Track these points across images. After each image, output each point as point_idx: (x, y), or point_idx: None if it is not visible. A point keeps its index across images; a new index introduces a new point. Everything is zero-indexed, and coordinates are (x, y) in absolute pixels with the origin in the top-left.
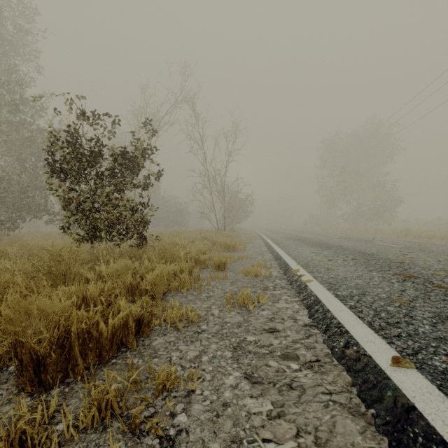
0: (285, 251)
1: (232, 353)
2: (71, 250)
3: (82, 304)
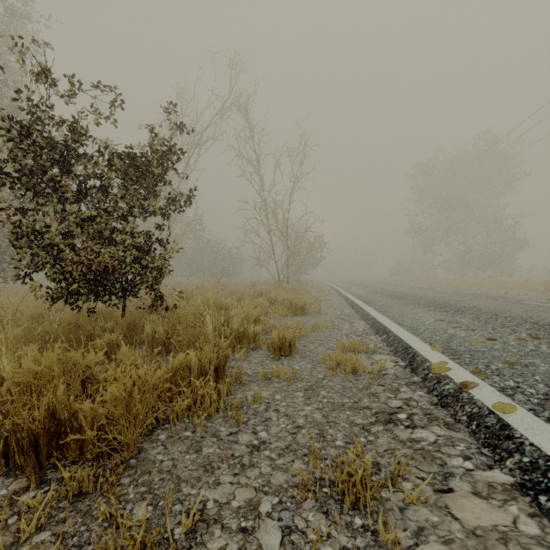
0: (388, 317)
1: None
2: None
3: None
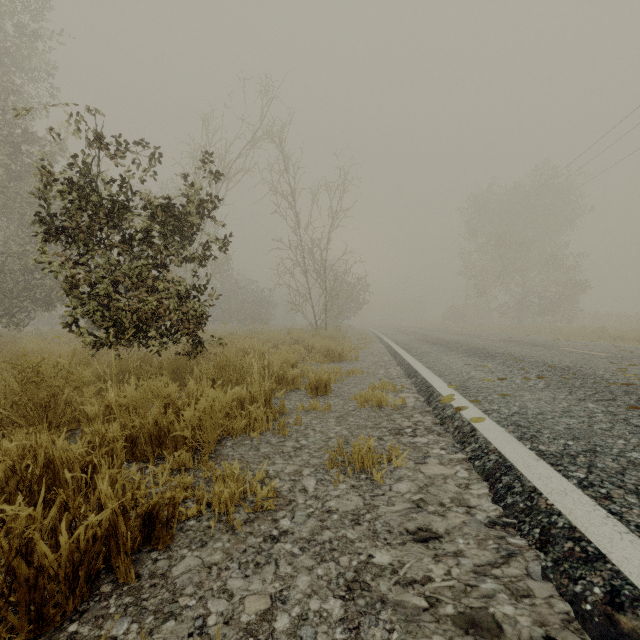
0: (422, 362)
1: (343, 606)
2: (58, 364)
3: (44, 475)
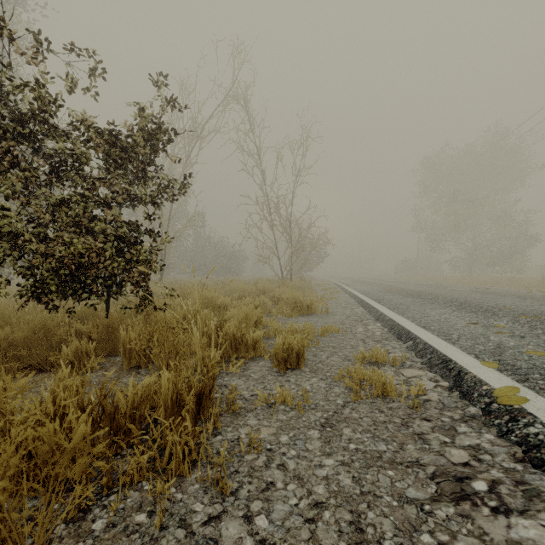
0: (408, 318)
1: None
2: None
3: None
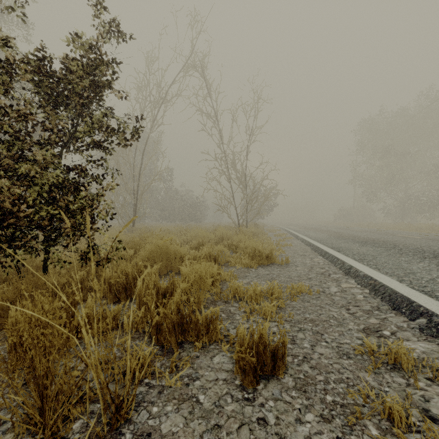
0: (390, 276)
1: None
2: None
3: None
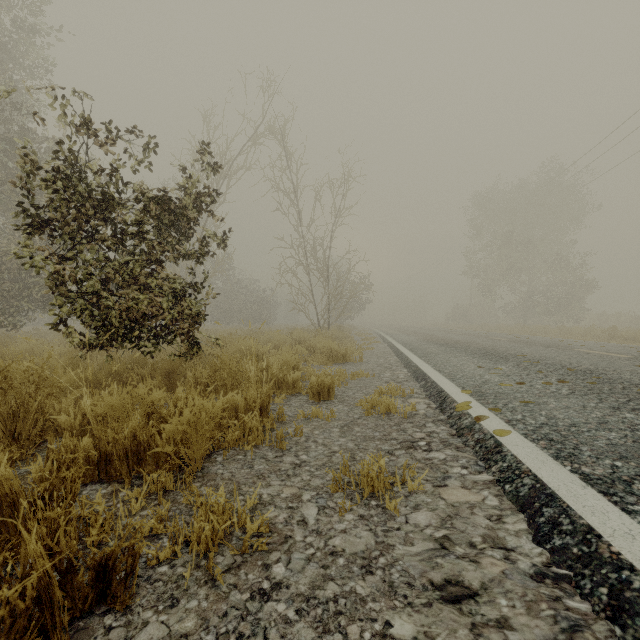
0: (430, 364)
1: None
2: (29, 368)
3: None
